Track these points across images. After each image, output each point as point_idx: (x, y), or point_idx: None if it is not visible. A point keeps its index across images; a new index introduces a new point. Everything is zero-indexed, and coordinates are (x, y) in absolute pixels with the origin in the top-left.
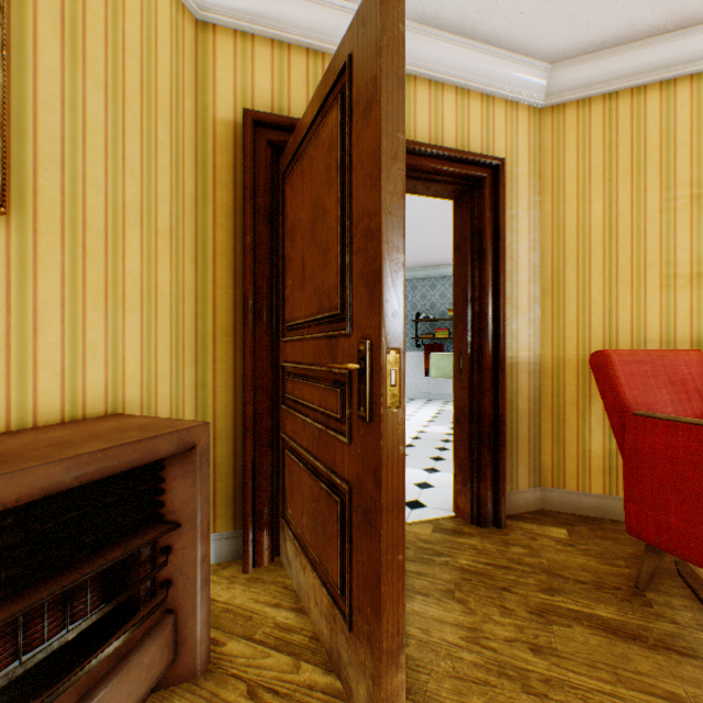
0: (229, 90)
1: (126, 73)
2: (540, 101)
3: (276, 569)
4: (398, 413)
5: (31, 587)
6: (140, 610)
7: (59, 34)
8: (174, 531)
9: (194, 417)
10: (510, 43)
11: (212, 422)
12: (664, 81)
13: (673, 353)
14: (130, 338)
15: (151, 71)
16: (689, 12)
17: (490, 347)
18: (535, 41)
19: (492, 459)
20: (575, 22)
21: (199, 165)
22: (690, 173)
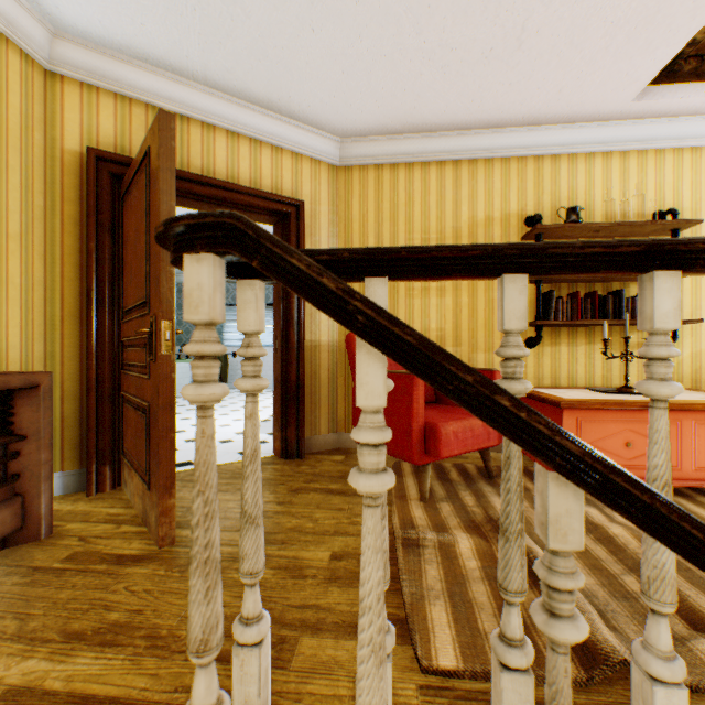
0: (76, 128)
1: None
2: (337, 162)
3: (116, 492)
4: (172, 356)
5: None
6: None
7: None
8: (23, 441)
9: None
10: (309, 121)
11: (61, 385)
12: (408, 163)
13: None
14: None
15: (2, 113)
16: (413, 125)
17: (295, 333)
18: (325, 123)
19: (297, 411)
20: (347, 118)
21: (48, 183)
22: (421, 224)
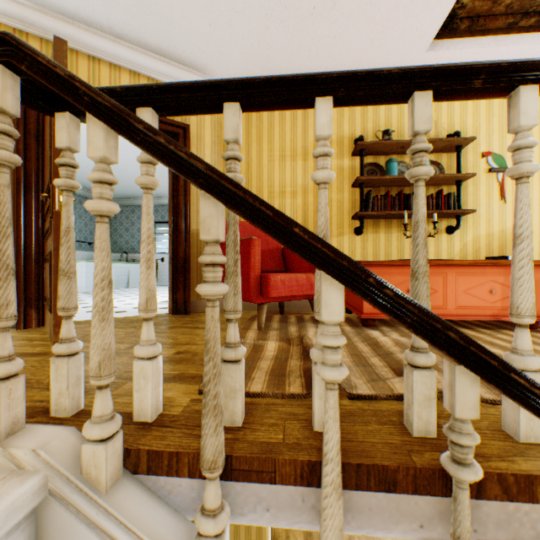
0: None
1: None
2: None
3: (40, 328)
4: None
5: None
6: None
7: None
8: None
9: None
10: (193, 66)
11: None
12: None
13: None
14: None
15: None
16: (271, 70)
17: (183, 222)
18: (206, 68)
19: (185, 280)
20: (221, 63)
21: None
22: (279, 144)
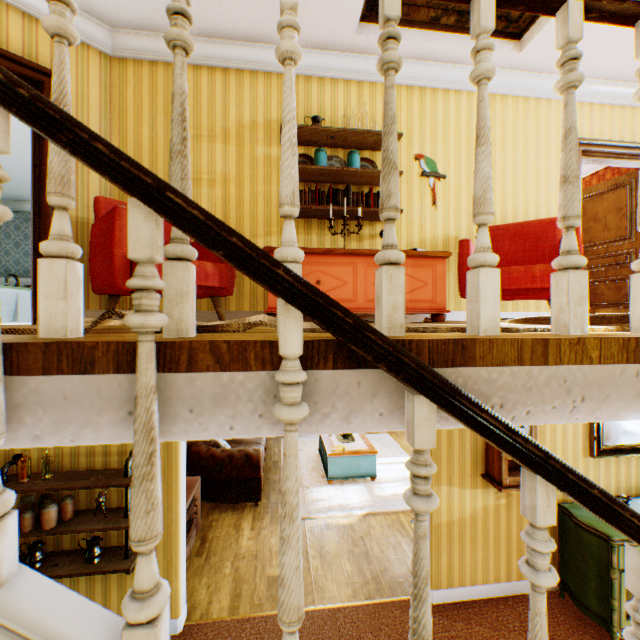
0: None
1: None
2: (110, 51)
3: None
4: None
5: None
6: None
7: None
8: None
9: None
10: None
11: None
12: None
13: None
14: None
15: None
16: None
17: None
18: (87, 4)
19: None
20: (107, 1)
21: None
22: (194, 121)
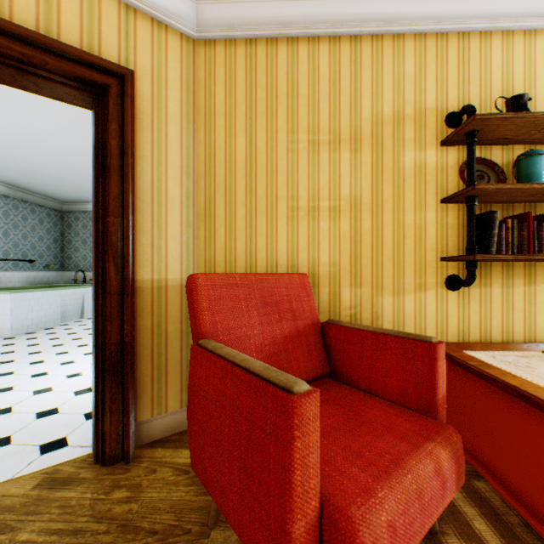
0: None
1: None
2: (193, 32)
3: None
4: None
5: None
6: None
7: None
8: None
9: None
10: None
11: None
12: (290, 38)
13: (277, 276)
14: None
15: None
16: None
17: (118, 270)
18: None
19: (122, 390)
20: None
21: None
22: (308, 121)
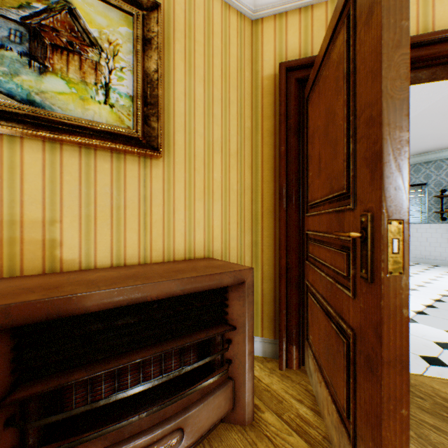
0: (270, 56)
1: (214, 68)
2: None
3: (301, 374)
4: (400, 279)
5: (164, 341)
6: (214, 371)
7: (183, 61)
8: (232, 330)
9: (250, 263)
10: None
11: (260, 267)
12: None
13: None
14: (215, 216)
15: (226, 63)
16: None
17: None
18: None
19: None
20: None
21: (253, 109)
22: None
